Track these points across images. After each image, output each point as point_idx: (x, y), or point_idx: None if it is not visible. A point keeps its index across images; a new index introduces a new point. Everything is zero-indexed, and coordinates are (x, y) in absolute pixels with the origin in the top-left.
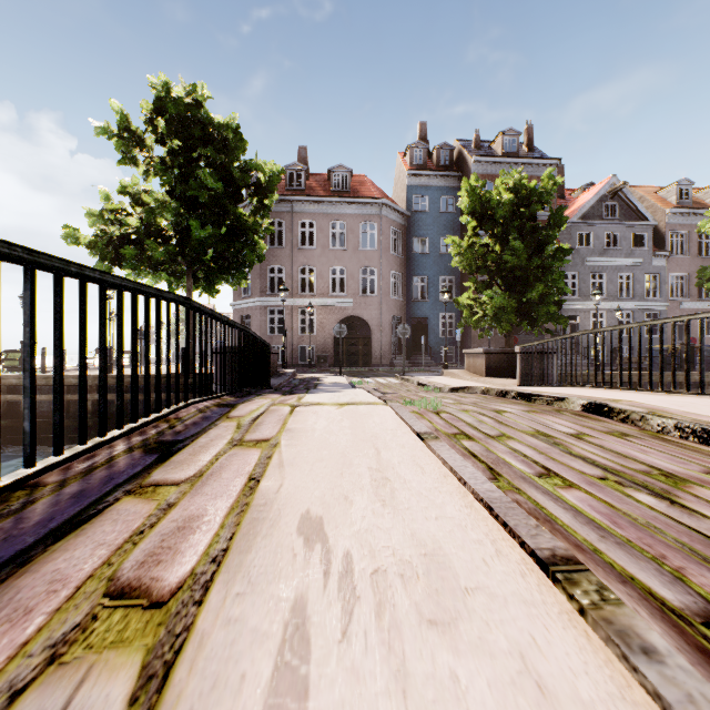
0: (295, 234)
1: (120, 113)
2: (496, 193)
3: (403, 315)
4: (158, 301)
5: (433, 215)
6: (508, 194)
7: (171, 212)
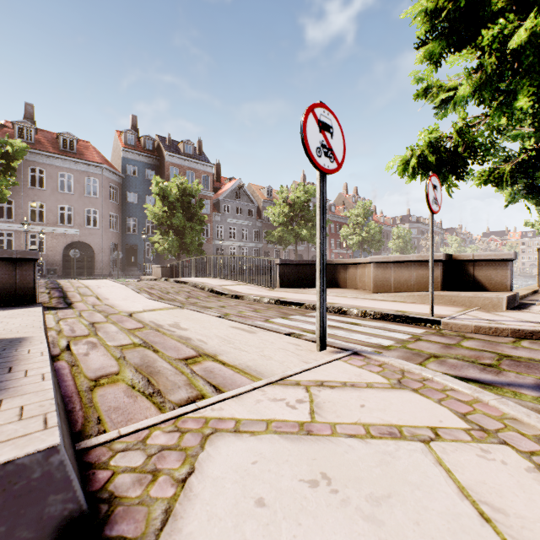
0: (26, 176)
1: None
2: (169, 189)
3: (119, 242)
4: None
5: (141, 180)
6: (176, 189)
7: None
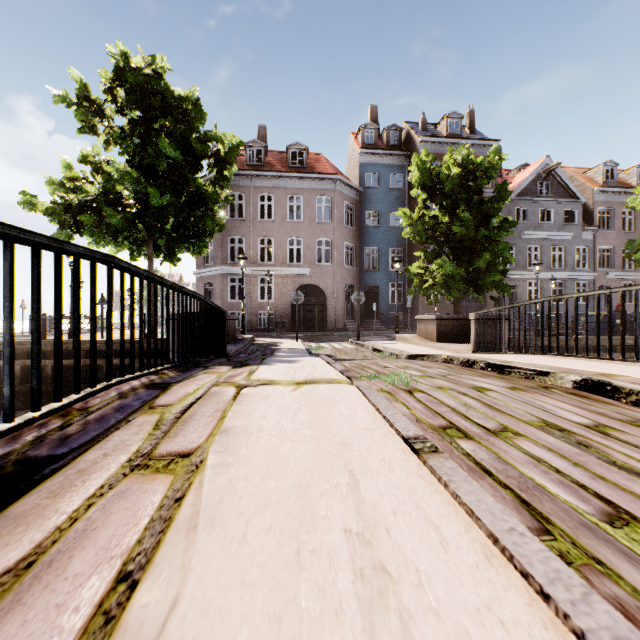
0: (255, 207)
1: (79, 82)
2: (446, 167)
3: (355, 283)
4: (57, 255)
5: (383, 191)
6: (457, 168)
7: (130, 180)
